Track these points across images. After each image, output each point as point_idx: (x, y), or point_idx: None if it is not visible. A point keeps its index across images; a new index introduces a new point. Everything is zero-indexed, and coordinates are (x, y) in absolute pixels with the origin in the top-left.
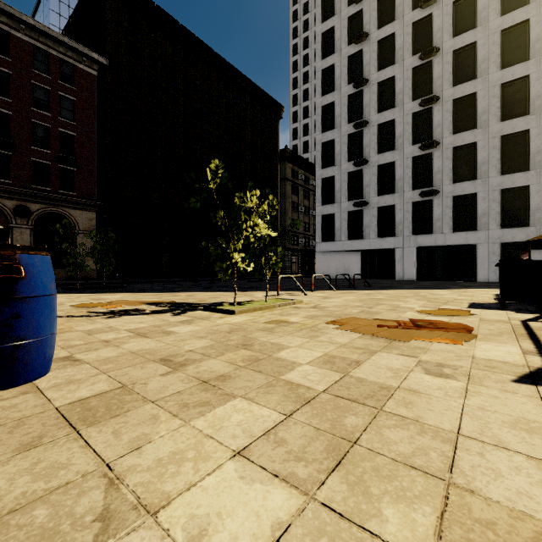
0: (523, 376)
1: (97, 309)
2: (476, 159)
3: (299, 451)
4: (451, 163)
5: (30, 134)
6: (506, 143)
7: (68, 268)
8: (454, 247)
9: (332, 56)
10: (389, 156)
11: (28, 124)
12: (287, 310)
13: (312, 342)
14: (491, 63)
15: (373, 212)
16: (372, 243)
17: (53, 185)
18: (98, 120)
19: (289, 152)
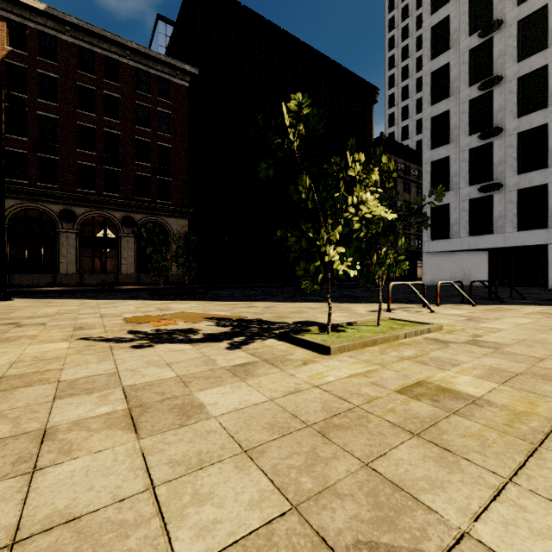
0: None
1: (144, 327)
2: None
3: None
4: None
5: (134, 150)
6: None
7: (152, 273)
8: None
9: (446, 6)
10: (538, 117)
11: (132, 141)
12: (426, 348)
13: None
14: None
15: (510, 196)
16: (508, 239)
17: (153, 196)
18: (191, 131)
19: (385, 140)
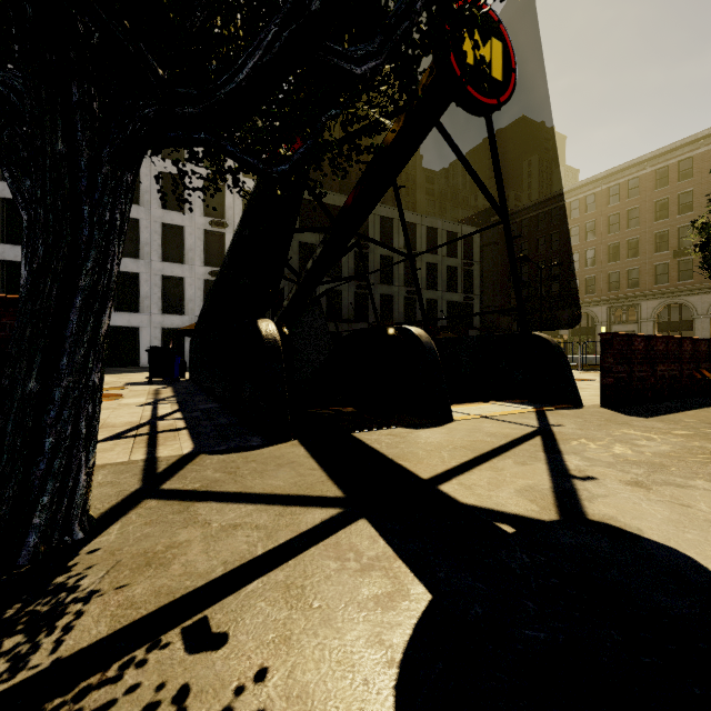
0: (141, 405)
1: None
2: (140, 237)
3: None
4: None
5: None
6: (167, 232)
7: None
8: (116, 329)
9: None
10: None
11: None
12: None
13: None
14: None
15: None
16: None
17: None
18: None
19: None
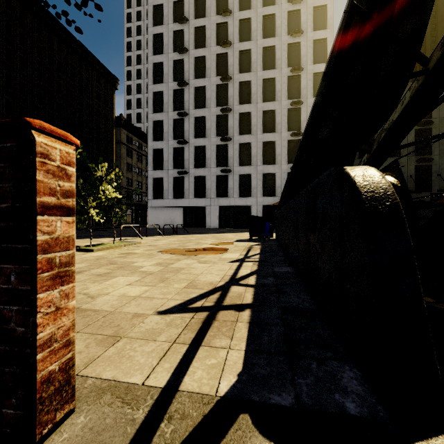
0: (232, 261)
1: None
2: (251, 153)
3: (149, 282)
4: (238, 153)
5: None
6: (265, 146)
7: None
8: (240, 207)
9: (161, 55)
10: (202, 141)
11: None
12: (131, 247)
13: (150, 259)
14: (258, 96)
15: (191, 179)
16: (190, 202)
17: None
18: None
19: (124, 120)
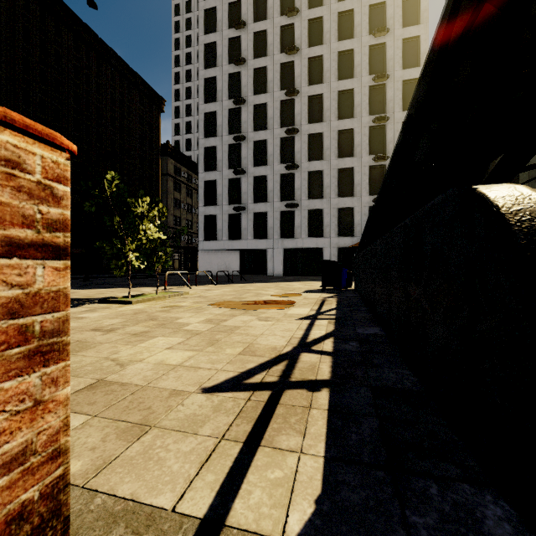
0: (301, 318)
1: None
2: (323, 183)
3: (195, 345)
4: (307, 183)
5: None
6: (341, 174)
7: None
8: (309, 249)
9: (214, 68)
10: (263, 170)
11: None
12: (177, 299)
13: (198, 314)
14: (332, 113)
15: (250, 216)
16: (249, 244)
17: None
18: None
19: (171, 148)
